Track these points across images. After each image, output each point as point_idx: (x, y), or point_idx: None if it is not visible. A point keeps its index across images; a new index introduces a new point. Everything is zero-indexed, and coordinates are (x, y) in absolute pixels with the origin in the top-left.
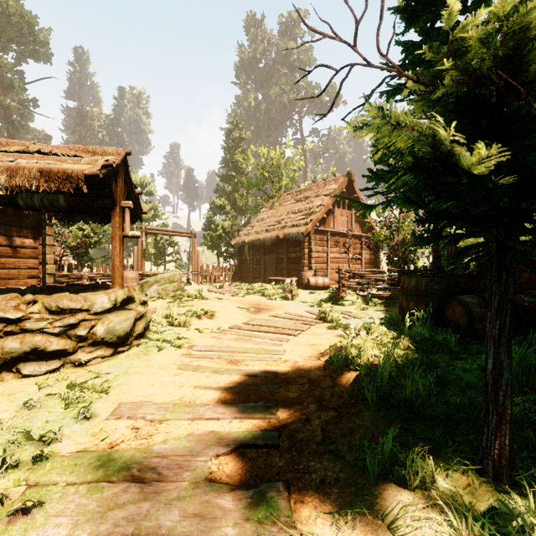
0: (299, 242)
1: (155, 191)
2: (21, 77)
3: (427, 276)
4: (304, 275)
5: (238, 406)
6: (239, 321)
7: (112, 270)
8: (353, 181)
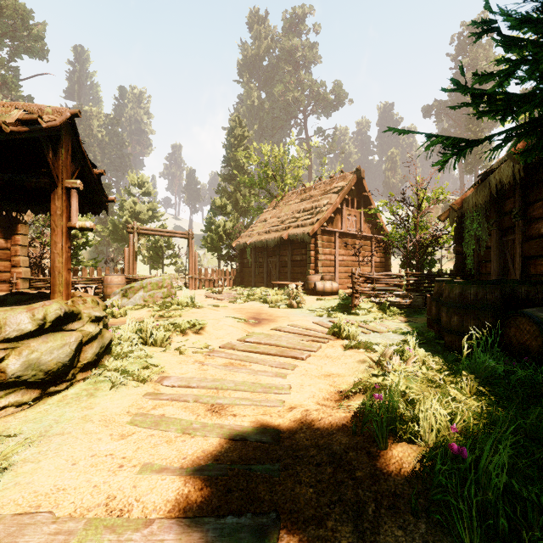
0: (304, 243)
1: (153, 191)
2: (16, 74)
3: (477, 282)
4: (310, 280)
5: (204, 528)
6: (234, 336)
7: (51, 274)
8: (362, 178)
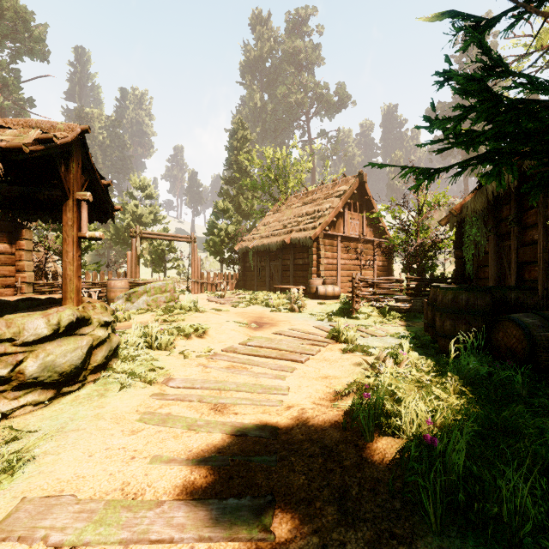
0: (307, 247)
1: (155, 194)
2: (17, 76)
3: (468, 289)
4: (312, 284)
5: (209, 508)
6: (236, 340)
7: (63, 281)
8: (364, 182)
